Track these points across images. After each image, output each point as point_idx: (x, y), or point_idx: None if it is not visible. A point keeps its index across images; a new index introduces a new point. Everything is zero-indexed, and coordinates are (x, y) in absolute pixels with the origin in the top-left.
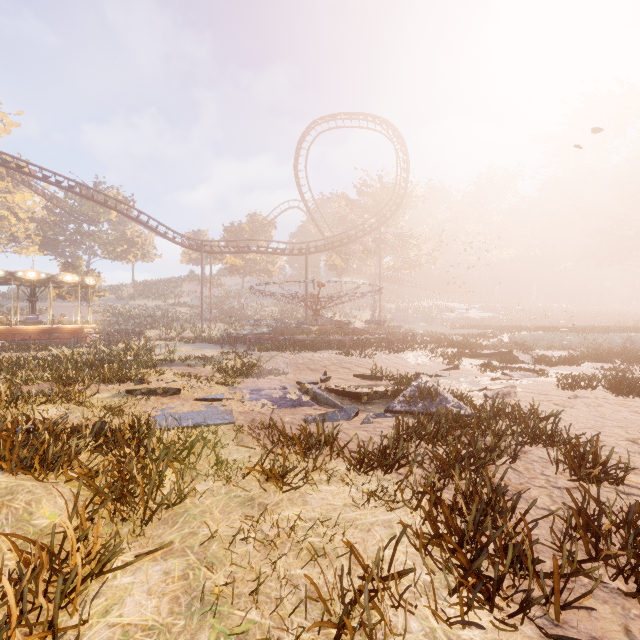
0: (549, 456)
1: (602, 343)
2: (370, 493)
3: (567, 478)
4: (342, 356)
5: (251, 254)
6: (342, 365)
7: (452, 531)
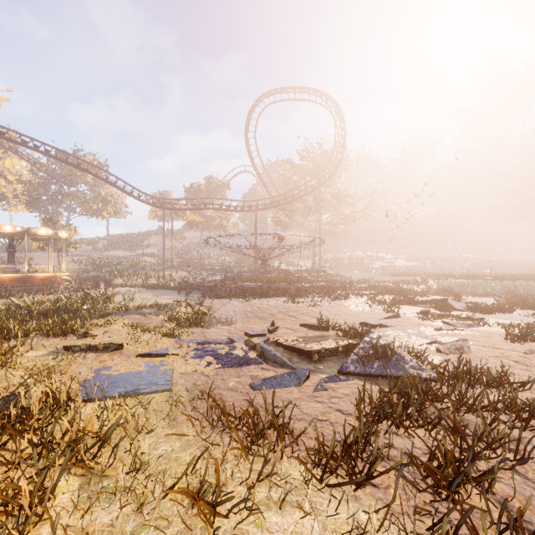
0: None
1: (522, 290)
2: None
3: None
4: (288, 304)
5: (208, 211)
6: (289, 313)
7: None
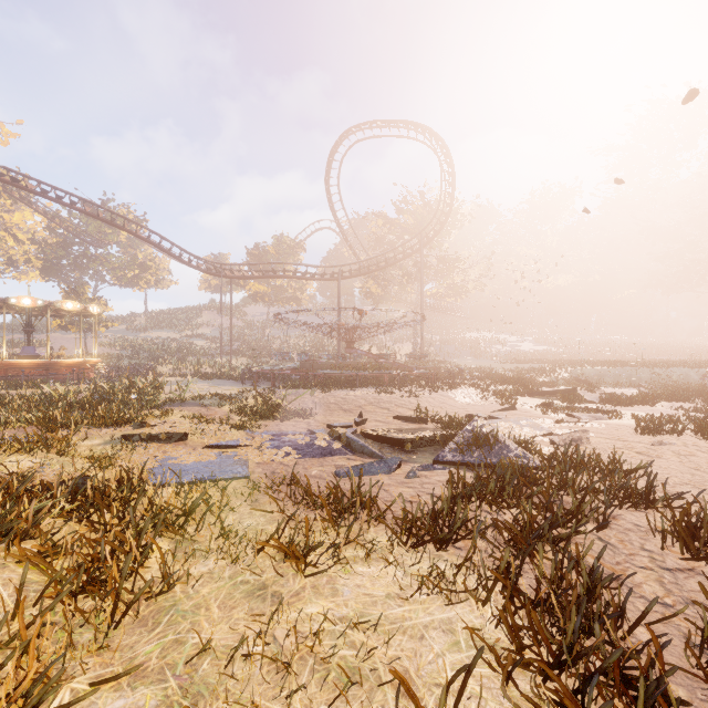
0: (649, 524)
1: (676, 379)
2: (422, 580)
3: (677, 555)
4: (380, 394)
5: (277, 280)
6: (380, 405)
7: (540, 642)
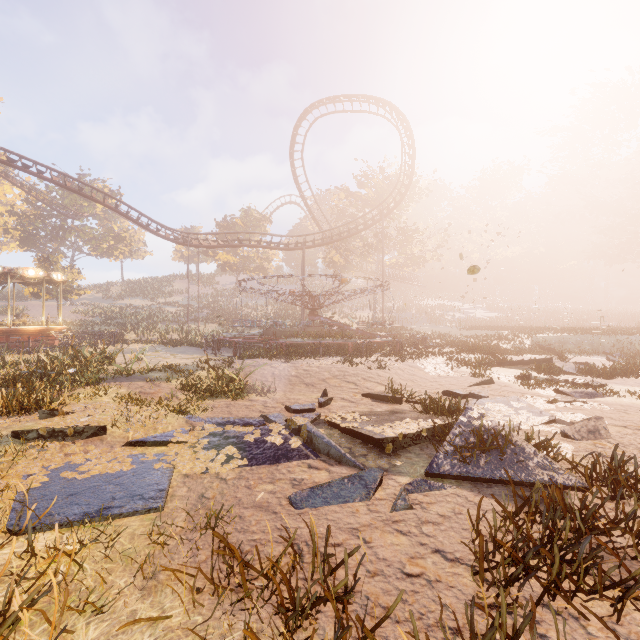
0: None
1: (638, 347)
2: None
3: None
4: (345, 365)
5: (245, 251)
6: (346, 378)
7: None
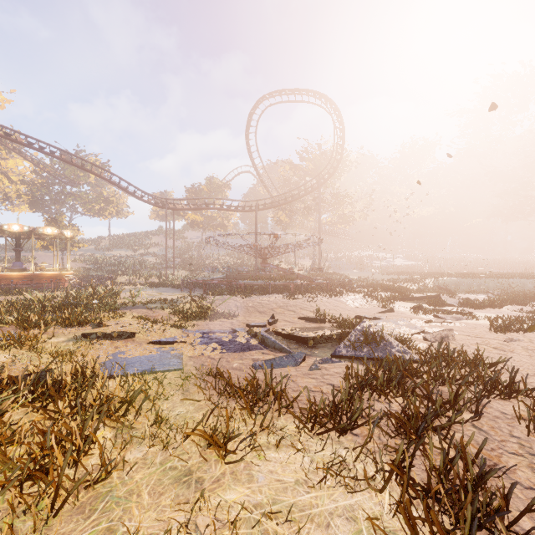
0: (516, 413)
1: (515, 287)
2: (327, 469)
3: None
4: (288, 299)
5: (209, 211)
6: (288, 308)
7: (435, 533)
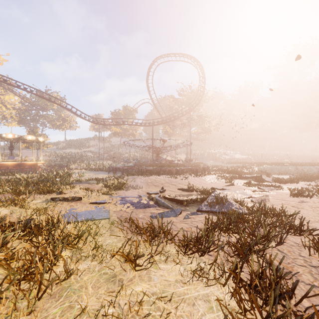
0: (302, 243)
1: (306, 171)
2: (193, 273)
3: (317, 258)
4: (171, 178)
5: (125, 126)
6: (171, 183)
7: (254, 308)
